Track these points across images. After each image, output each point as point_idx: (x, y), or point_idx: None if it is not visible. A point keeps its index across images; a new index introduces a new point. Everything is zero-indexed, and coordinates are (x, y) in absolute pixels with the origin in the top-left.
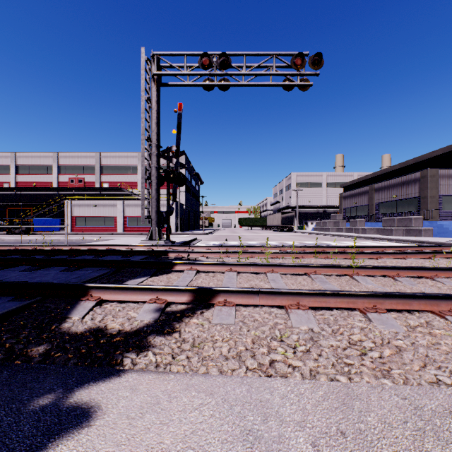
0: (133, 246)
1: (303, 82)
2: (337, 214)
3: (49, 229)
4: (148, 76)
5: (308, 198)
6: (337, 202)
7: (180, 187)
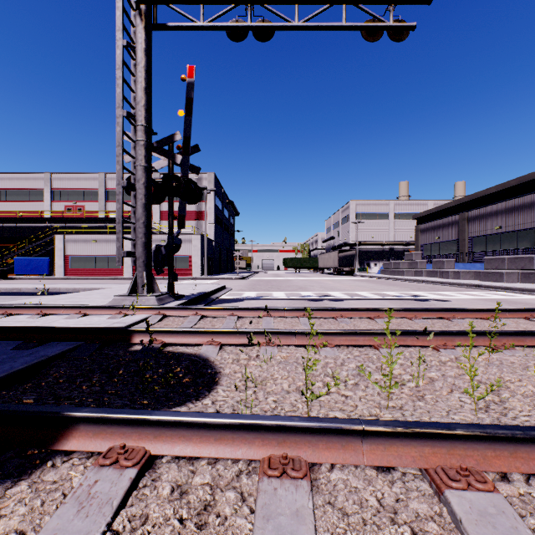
0: (89, 309)
1: (399, 23)
2: (414, 252)
3: (34, 273)
4: (133, 12)
5: (371, 232)
6: (408, 237)
7: (208, 218)
